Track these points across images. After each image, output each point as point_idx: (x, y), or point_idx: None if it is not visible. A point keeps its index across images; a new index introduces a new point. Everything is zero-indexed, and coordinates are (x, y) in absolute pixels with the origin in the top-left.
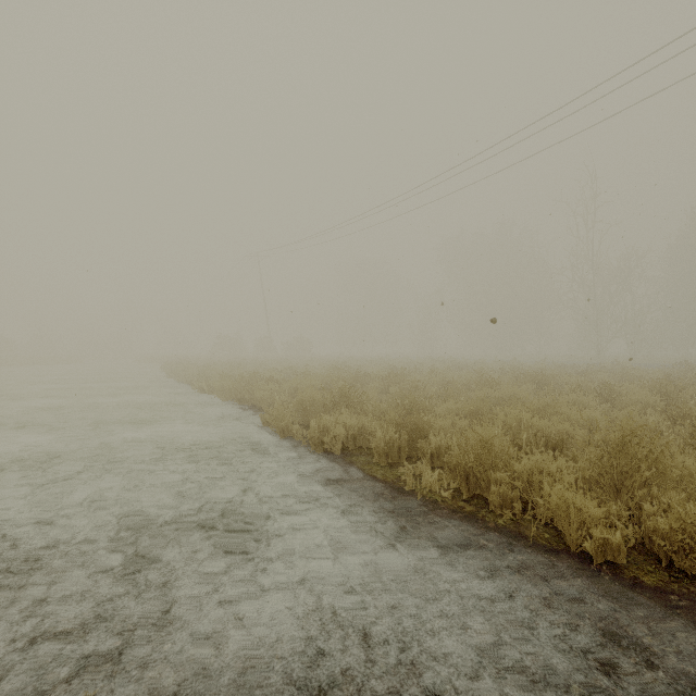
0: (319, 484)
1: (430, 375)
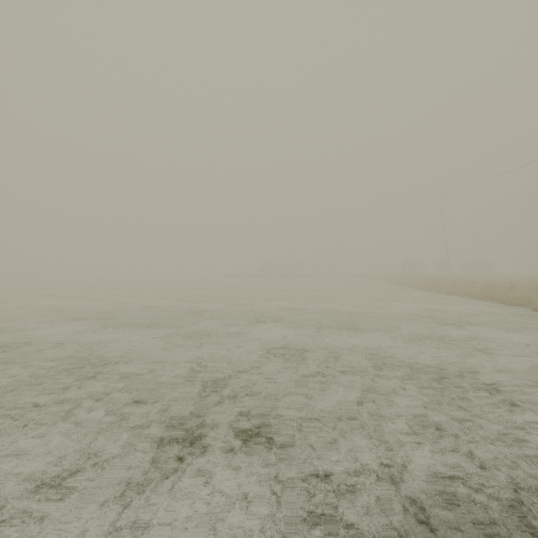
0: None
1: None
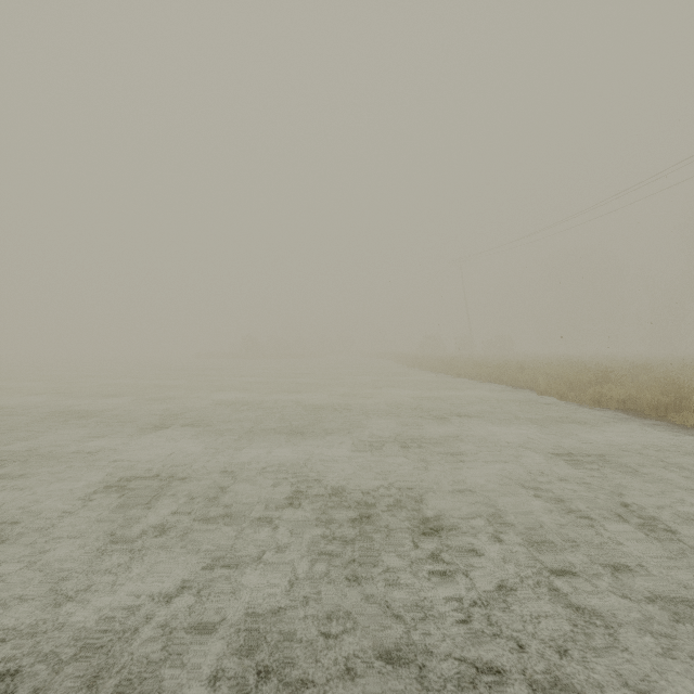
0: (609, 419)
1: (681, 369)
